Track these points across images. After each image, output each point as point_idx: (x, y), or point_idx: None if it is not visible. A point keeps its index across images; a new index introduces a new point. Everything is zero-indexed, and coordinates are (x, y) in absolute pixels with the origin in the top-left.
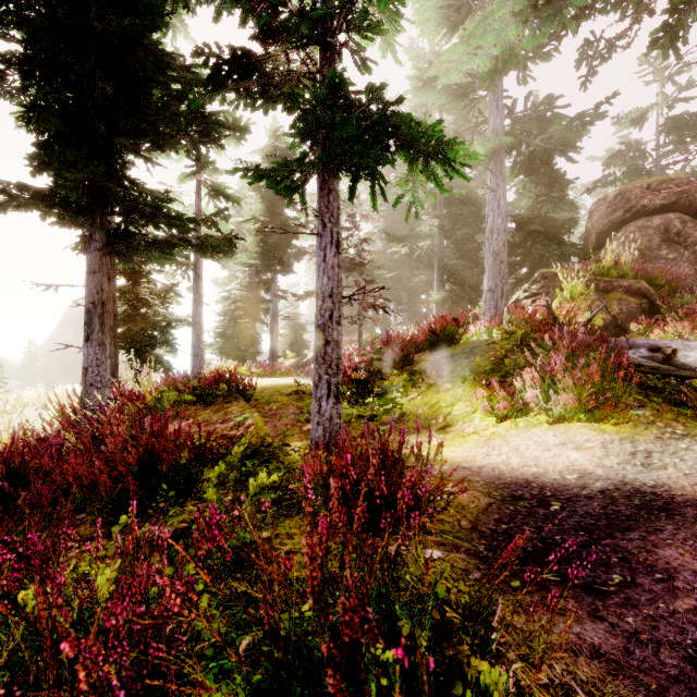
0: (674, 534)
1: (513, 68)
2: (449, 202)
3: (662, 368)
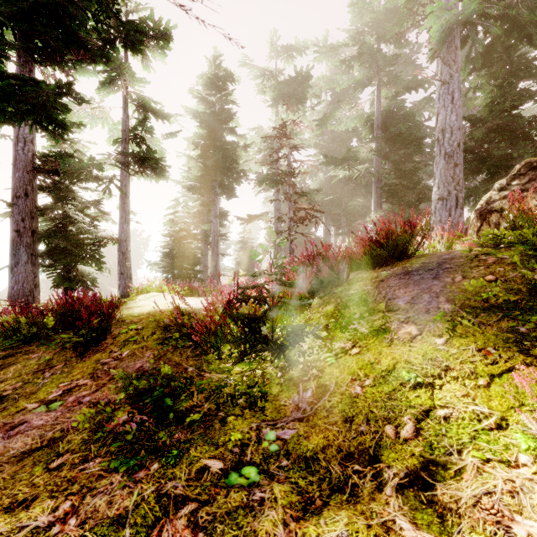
0: None
1: None
2: (386, 126)
3: None
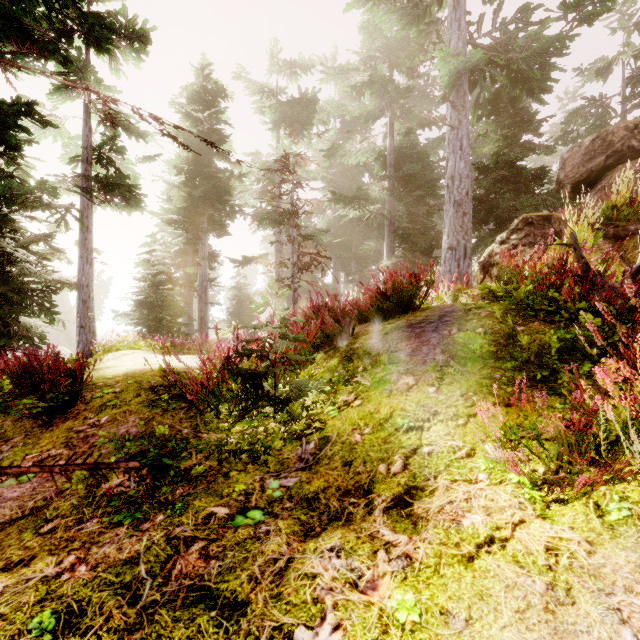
0: None
1: None
2: (399, 164)
3: None
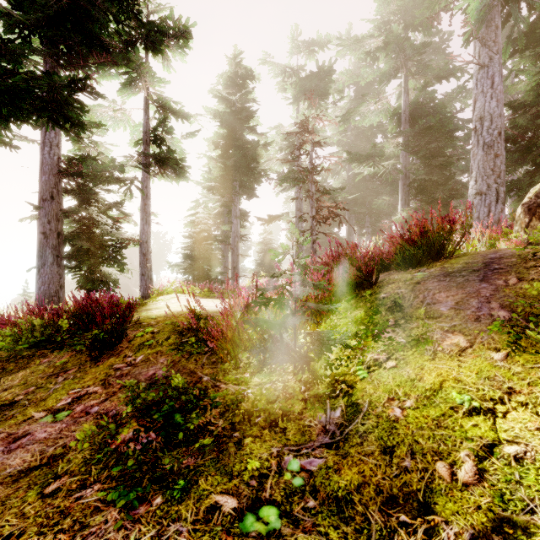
0: None
1: None
2: (414, 119)
3: None
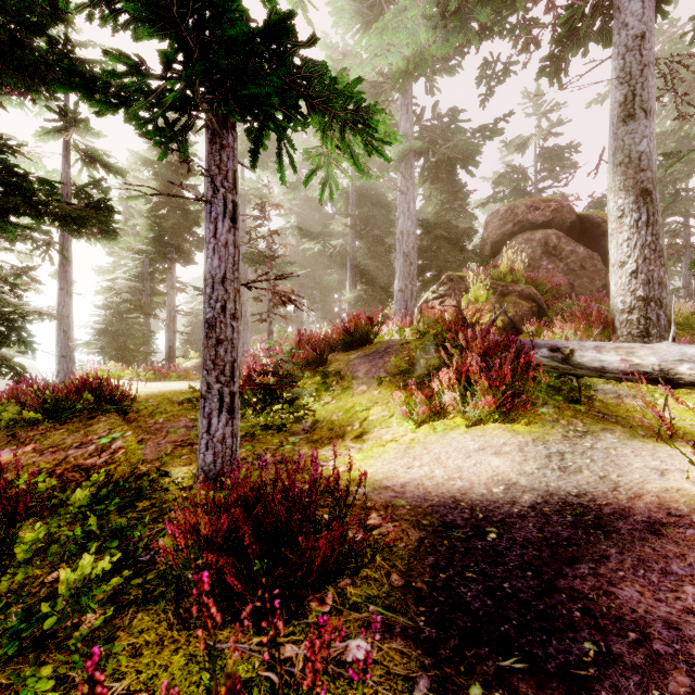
0: (621, 561)
1: (423, 72)
2: (361, 203)
3: (561, 367)
